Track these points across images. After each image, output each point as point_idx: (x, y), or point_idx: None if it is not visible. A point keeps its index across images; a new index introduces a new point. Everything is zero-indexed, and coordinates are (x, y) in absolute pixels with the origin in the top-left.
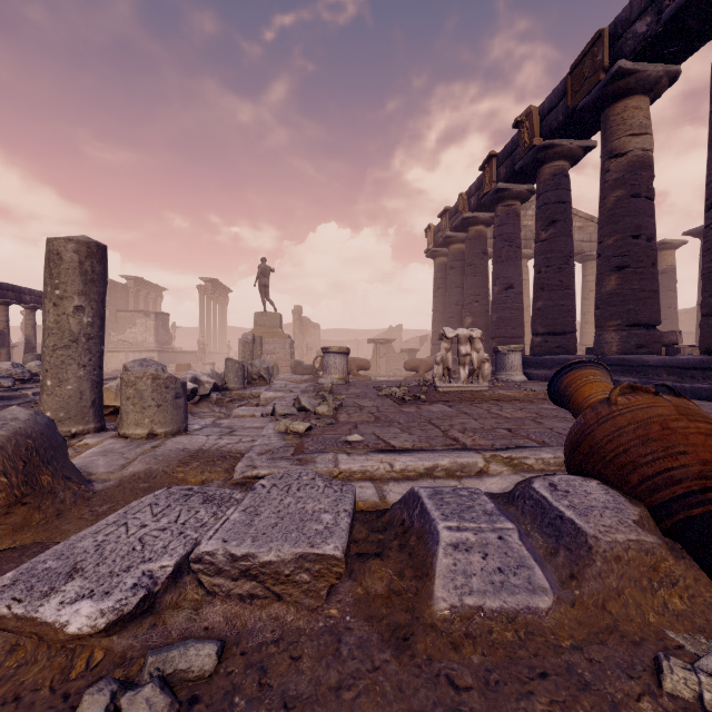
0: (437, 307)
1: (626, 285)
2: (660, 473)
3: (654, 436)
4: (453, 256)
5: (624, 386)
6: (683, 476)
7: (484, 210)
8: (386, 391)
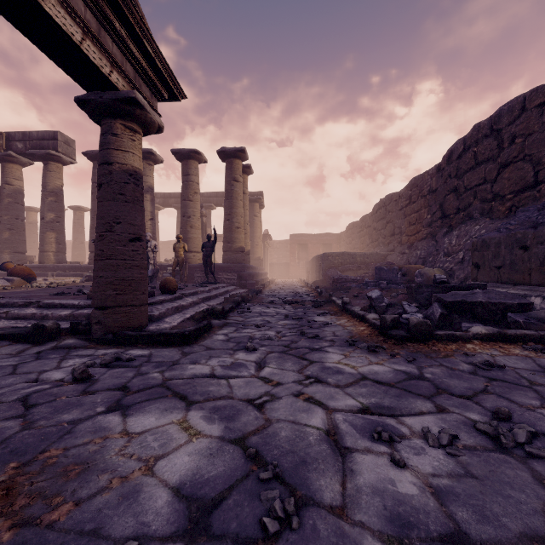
0: None
1: (13, 237)
2: (23, 274)
3: (22, 270)
4: None
5: (18, 264)
6: (26, 274)
7: None
8: None
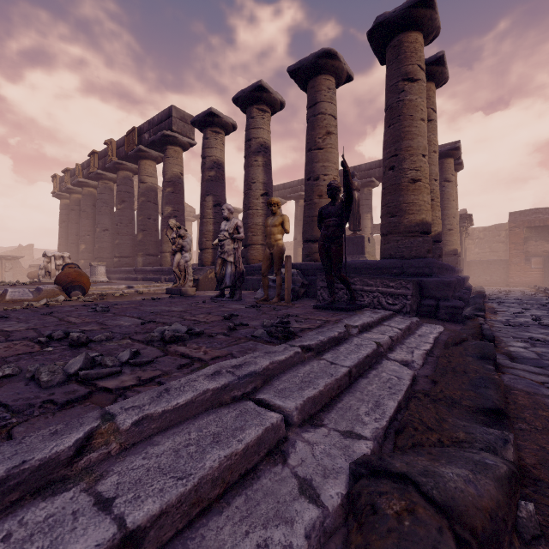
0: (63, 235)
1: (145, 238)
2: (65, 281)
3: (67, 275)
4: (74, 202)
5: (69, 267)
6: (68, 281)
7: (93, 180)
8: (5, 282)
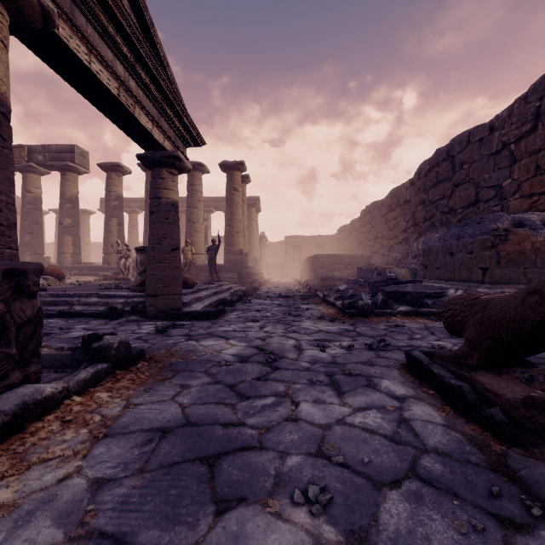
0: None
1: (34, 240)
2: (55, 273)
3: (54, 270)
4: None
5: (50, 265)
6: (57, 273)
7: None
8: None
